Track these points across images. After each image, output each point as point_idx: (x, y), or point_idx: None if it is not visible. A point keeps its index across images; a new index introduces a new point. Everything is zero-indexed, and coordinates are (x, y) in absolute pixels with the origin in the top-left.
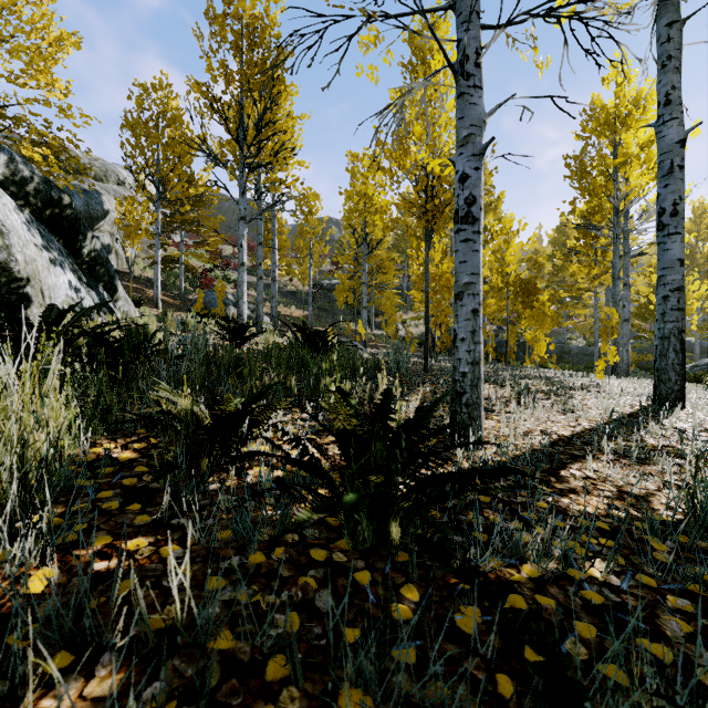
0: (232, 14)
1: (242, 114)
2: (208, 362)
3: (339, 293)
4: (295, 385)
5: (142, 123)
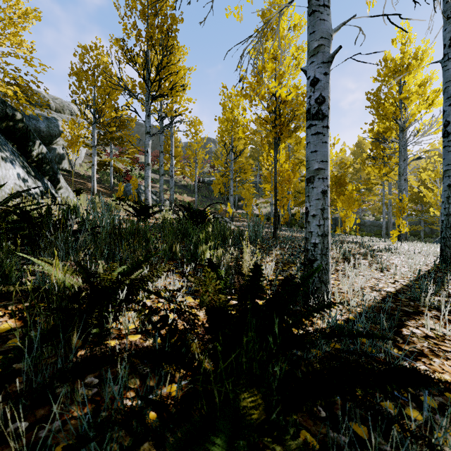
0: None
1: (148, 61)
2: (115, 233)
3: (215, 186)
4: (180, 250)
5: (83, 72)
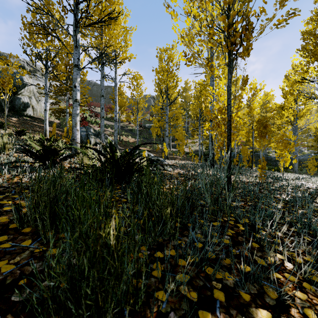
0: None
1: None
2: None
3: (153, 129)
4: None
5: None
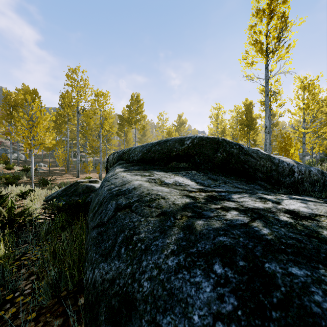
0: (8, 104)
1: (11, 121)
2: (4, 174)
3: None
4: None
5: None
